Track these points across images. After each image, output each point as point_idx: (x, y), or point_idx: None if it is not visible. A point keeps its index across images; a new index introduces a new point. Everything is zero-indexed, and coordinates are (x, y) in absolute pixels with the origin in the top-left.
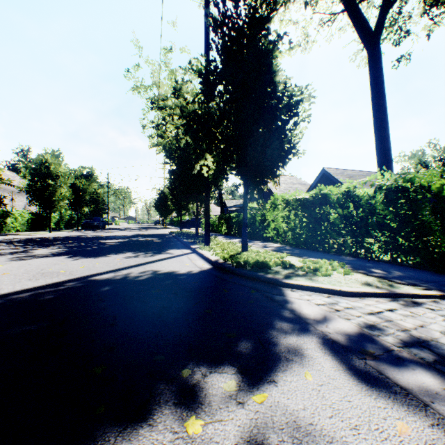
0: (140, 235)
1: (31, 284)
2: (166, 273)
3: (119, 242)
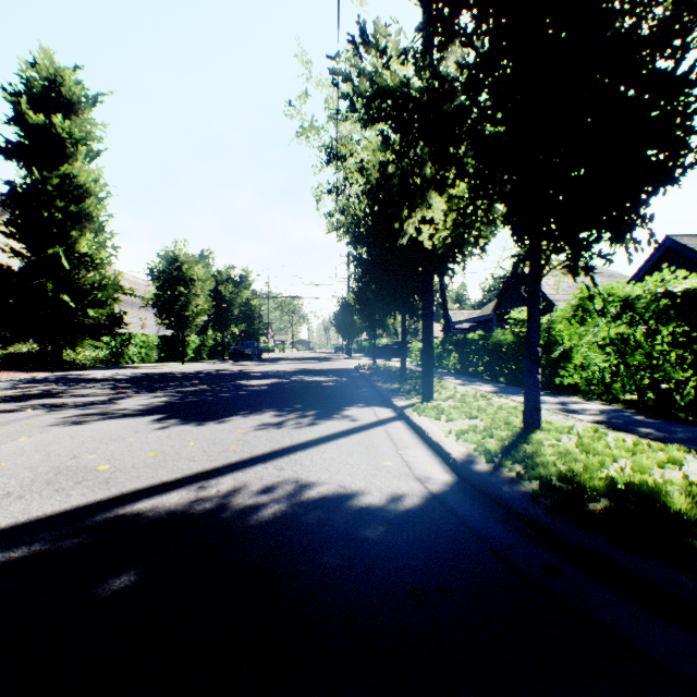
0: (306, 371)
1: None
2: (327, 502)
3: (266, 385)
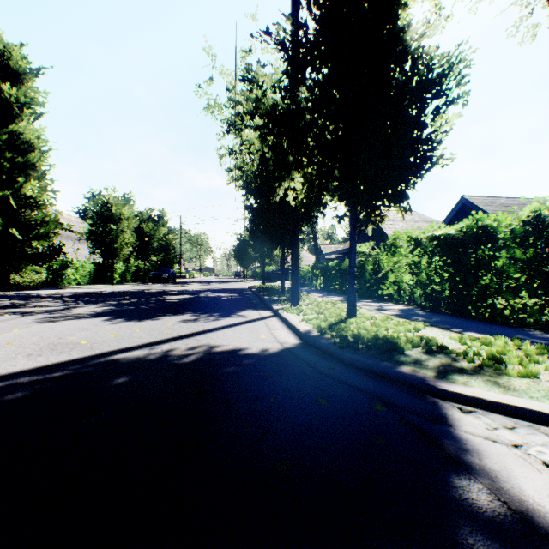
0: (212, 290)
1: (22, 365)
2: (226, 352)
3: (182, 298)
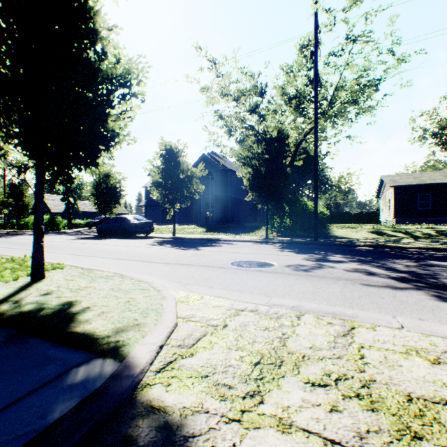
0: None
1: None
2: None
3: None
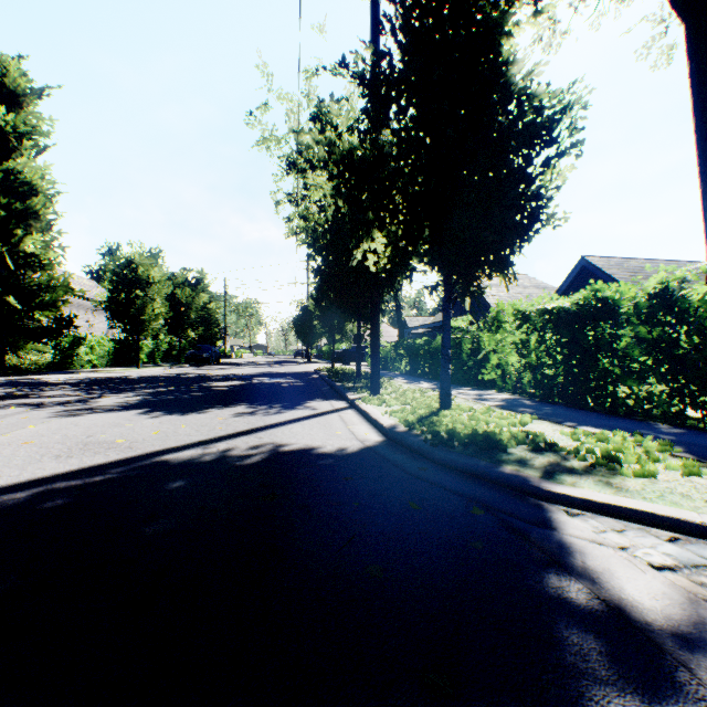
0: (268, 374)
1: (52, 468)
2: (296, 451)
3: (232, 386)
